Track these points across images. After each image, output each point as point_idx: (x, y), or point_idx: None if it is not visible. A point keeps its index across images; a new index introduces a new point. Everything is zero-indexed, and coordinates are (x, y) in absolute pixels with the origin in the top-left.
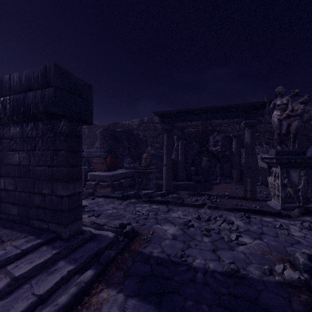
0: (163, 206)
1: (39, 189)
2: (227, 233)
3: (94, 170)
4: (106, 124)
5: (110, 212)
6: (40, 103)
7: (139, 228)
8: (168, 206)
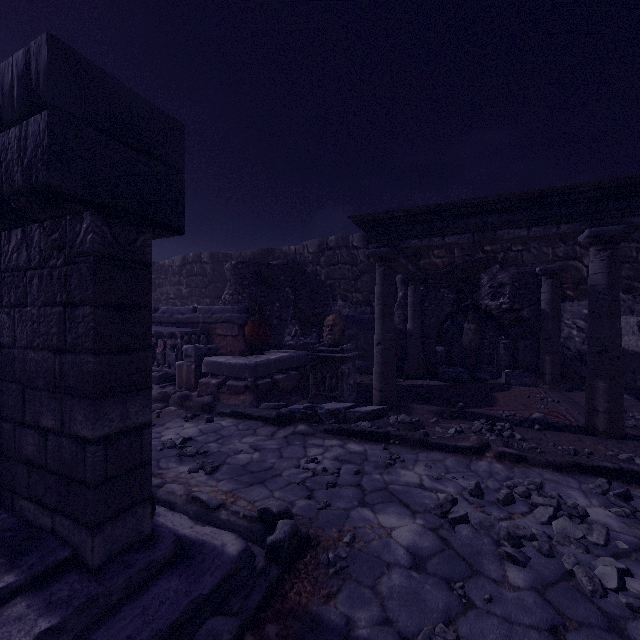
0: (375, 447)
1: (33, 414)
2: (580, 557)
3: (219, 351)
4: (249, 253)
5: (245, 459)
6: (16, 163)
7: (314, 518)
8: (390, 448)
